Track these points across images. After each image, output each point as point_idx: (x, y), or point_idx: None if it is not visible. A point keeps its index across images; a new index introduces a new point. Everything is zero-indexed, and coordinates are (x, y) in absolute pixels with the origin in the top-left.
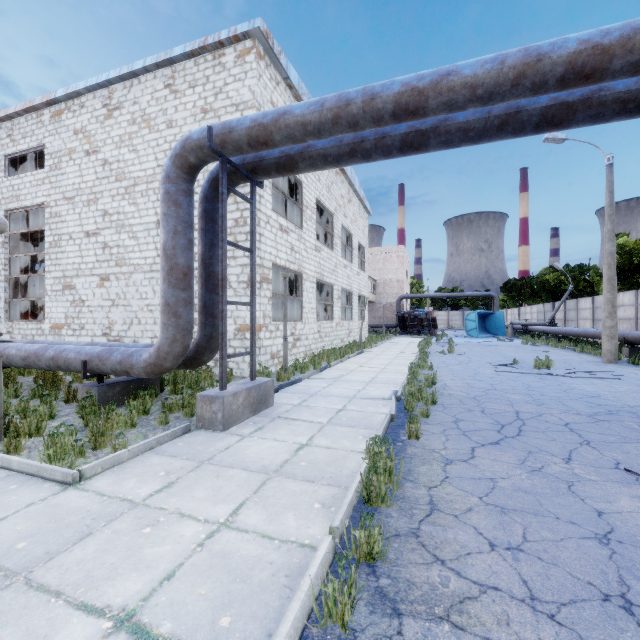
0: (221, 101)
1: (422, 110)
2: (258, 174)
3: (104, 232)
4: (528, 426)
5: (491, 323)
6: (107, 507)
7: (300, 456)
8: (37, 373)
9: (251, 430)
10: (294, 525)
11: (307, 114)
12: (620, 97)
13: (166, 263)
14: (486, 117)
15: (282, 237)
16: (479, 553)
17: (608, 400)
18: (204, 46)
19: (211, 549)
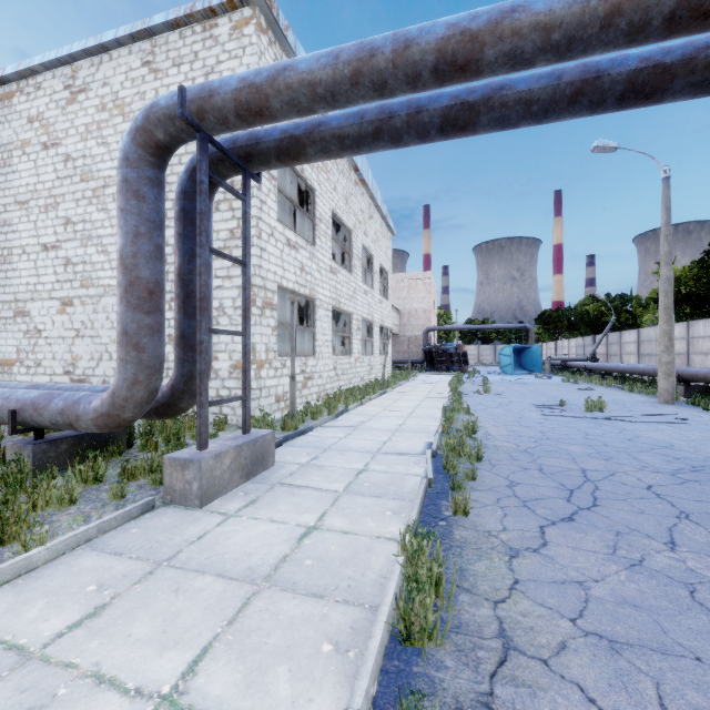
0: None
1: (475, 64)
2: (253, 162)
3: (66, 245)
4: (603, 491)
5: (527, 358)
6: None
7: (305, 548)
8: None
9: (240, 505)
10: (287, 695)
11: (316, 69)
12: None
13: (123, 276)
14: (555, 84)
15: (290, 254)
16: None
17: (685, 452)
18: (191, 13)
19: None
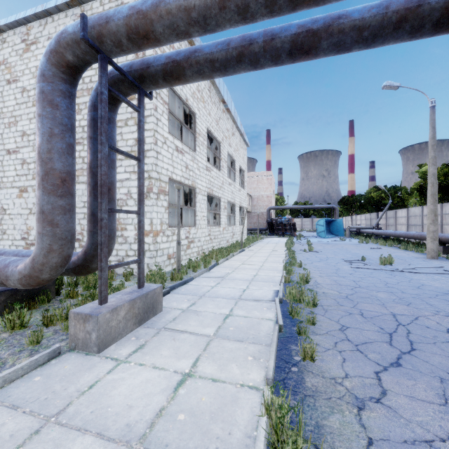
0: None
1: None
2: (145, 82)
3: (23, 150)
4: (415, 335)
5: (334, 227)
6: None
7: (179, 399)
8: None
9: (130, 350)
10: None
11: None
12: None
13: (40, 167)
14: (383, 13)
15: (178, 157)
16: None
17: None
18: None
19: None
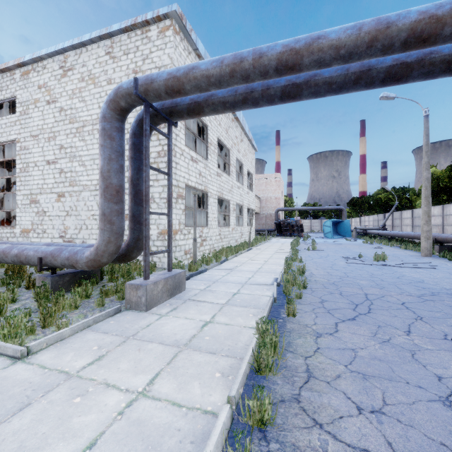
0: (147, 65)
1: (298, 66)
2: (174, 116)
3: (60, 161)
4: (375, 305)
5: (341, 228)
6: (46, 379)
7: (205, 331)
8: (8, 266)
9: (168, 310)
10: (199, 393)
11: (210, 69)
12: (446, 59)
13: (103, 183)
14: (345, 73)
15: (193, 165)
16: (349, 417)
17: (430, 284)
18: (135, 24)
19: (129, 417)
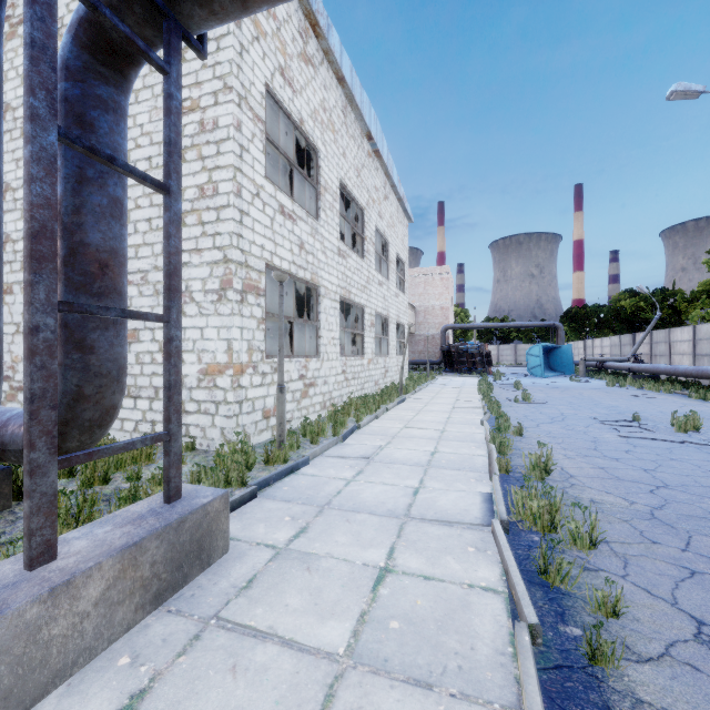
0: None
1: None
2: None
3: (5, 217)
4: None
5: (556, 359)
6: None
7: None
8: None
9: None
10: None
11: None
12: None
13: None
14: None
15: (284, 225)
16: None
17: None
18: None
19: None
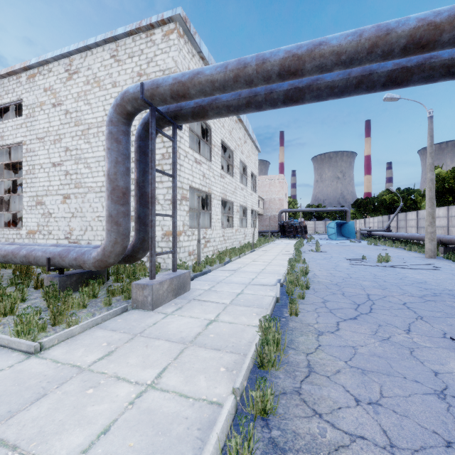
0: (152, 68)
1: (300, 71)
2: (178, 120)
3: (66, 163)
4: (377, 305)
5: (345, 229)
6: (60, 372)
7: (209, 329)
8: (15, 266)
9: (173, 309)
10: (205, 386)
11: (215, 74)
12: (445, 63)
13: (109, 185)
14: (347, 78)
15: (196, 167)
16: (348, 407)
17: (432, 285)
18: (139, 27)
19: (139, 407)
